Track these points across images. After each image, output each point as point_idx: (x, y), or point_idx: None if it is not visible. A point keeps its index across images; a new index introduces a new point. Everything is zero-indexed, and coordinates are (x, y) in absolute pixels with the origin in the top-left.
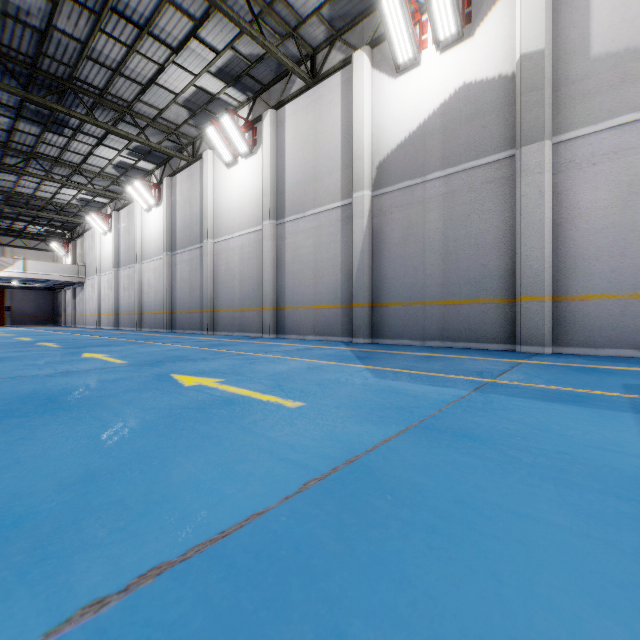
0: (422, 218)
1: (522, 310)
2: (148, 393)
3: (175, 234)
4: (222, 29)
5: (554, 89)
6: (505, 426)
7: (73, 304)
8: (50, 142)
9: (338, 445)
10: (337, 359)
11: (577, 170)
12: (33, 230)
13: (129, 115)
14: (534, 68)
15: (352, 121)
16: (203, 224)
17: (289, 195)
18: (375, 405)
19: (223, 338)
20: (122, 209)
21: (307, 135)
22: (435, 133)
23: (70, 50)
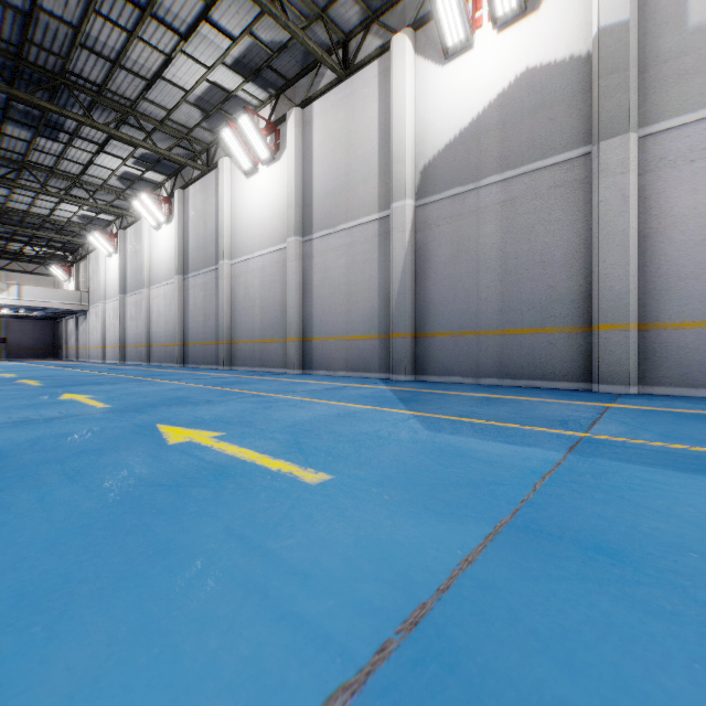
0: (475, 231)
1: (600, 341)
2: (111, 456)
3: (187, 255)
4: (238, 10)
5: (640, 70)
6: (653, 525)
7: (76, 335)
8: (44, 149)
9: (386, 573)
10: (375, 402)
11: (669, 169)
12: (31, 252)
13: (133, 116)
14: (615, 45)
15: (391, 118)
16: (219, 243)
17: (317, 207)
18: (435, 479)
19: (240, 374)
20: (129, 227)
21: (338, 136)
22: (491, 129)
23: (61, 37)
